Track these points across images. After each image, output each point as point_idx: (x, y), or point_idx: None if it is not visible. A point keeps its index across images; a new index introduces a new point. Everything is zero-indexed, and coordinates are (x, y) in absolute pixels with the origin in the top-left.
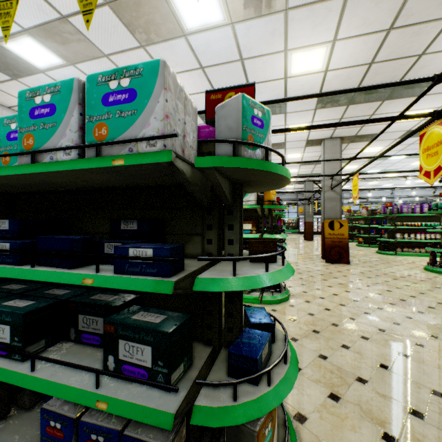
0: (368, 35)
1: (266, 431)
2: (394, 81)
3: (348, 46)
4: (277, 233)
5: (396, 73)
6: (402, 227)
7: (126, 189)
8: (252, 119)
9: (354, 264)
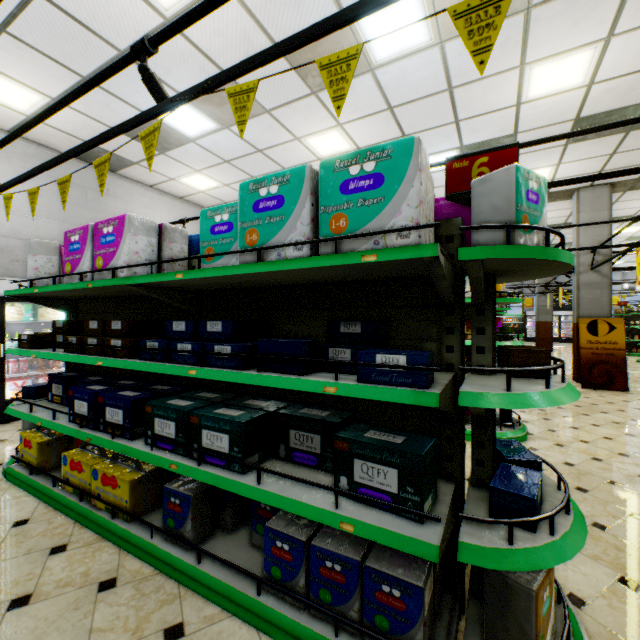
0: None
1: (544, 595)
2: None
3: (634, 41)
4: (508, 339)
5: None
6: None
7: (335, 284)
8: (526, 195)
9: (637, 392)
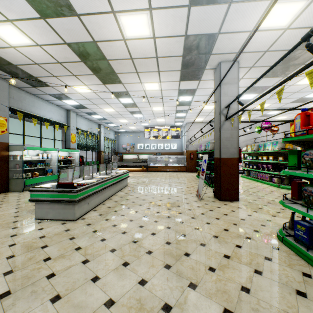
0: None
1: None
2: None
3: None
4: None
5: None
6: None
7: None
8: None
9: None
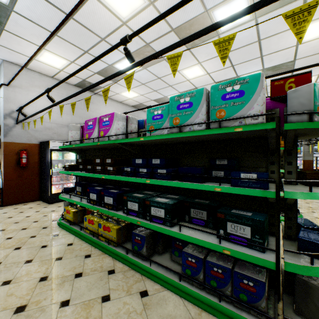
0: None
1: None
2: None
3: None
4: None
5: None
6: None
7: (211, 141)
8: (318, 97)
9: None
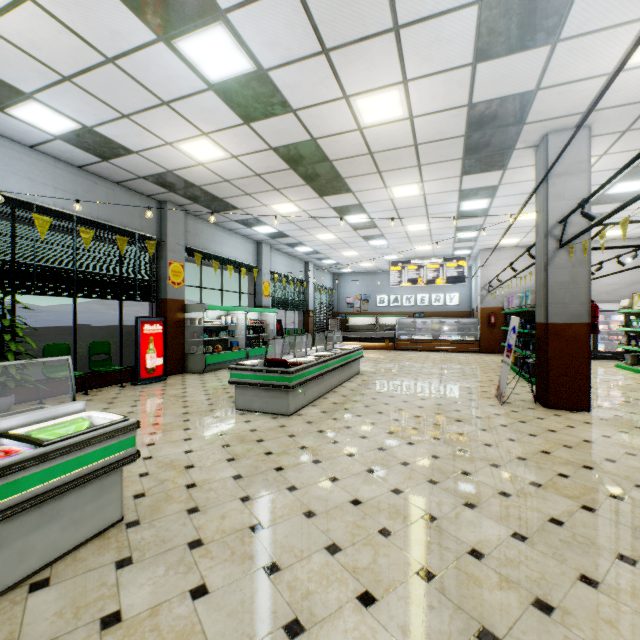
0: None
1: None
2: None
3: None
4: None
5: None
6: None
7: None
8: None
9: None
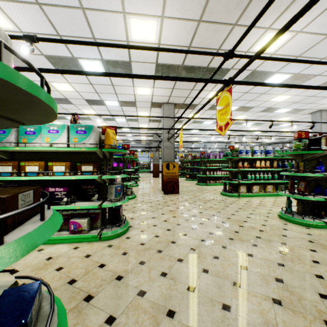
0: (186, 21)
1: None
2: (204, 66)
3: (173, 26)
4: (117, 173)
5: (204, 60)
6: (210, 167)
7: None
8: None
9: (182, 193)
